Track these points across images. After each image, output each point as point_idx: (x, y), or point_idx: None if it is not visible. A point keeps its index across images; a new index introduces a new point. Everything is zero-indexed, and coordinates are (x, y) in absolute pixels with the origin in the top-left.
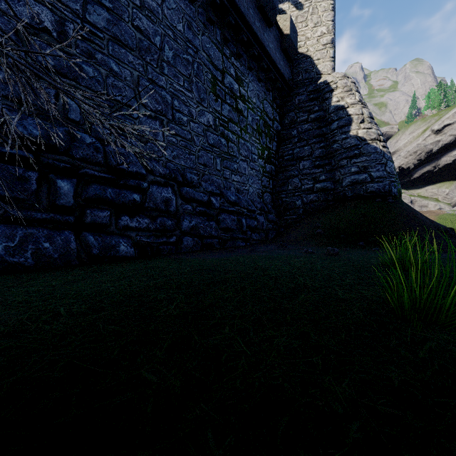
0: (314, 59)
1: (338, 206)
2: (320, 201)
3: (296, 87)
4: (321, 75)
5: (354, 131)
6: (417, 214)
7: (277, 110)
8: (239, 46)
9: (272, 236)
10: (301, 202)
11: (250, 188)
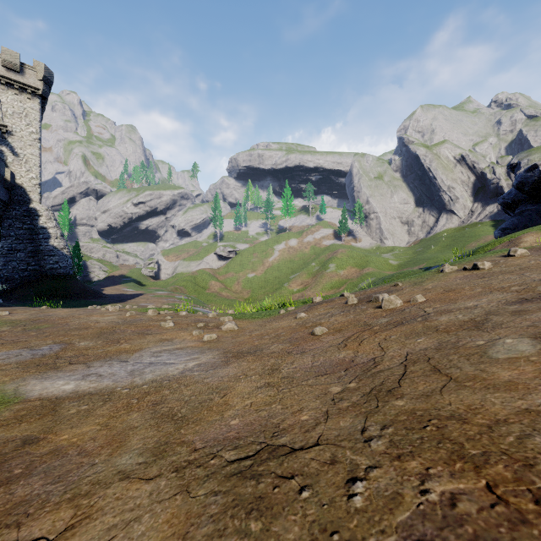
0: (27, 190)
1: (43, 280)
2: (32, 276)
3: (13, 203)
4: (32, 201)
5: (52, 243)
6: (78, 284)
7: None
8: None
9: None
10: (19, 276)
11: None
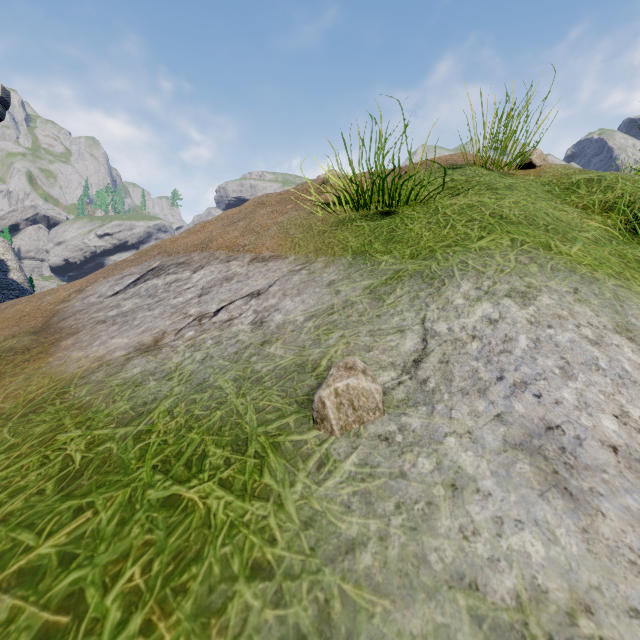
0: None
1: None
2: None
3: None
4: None
5: (11, 276)
6: None
7: None
8: None
9: None
10: None
11: None
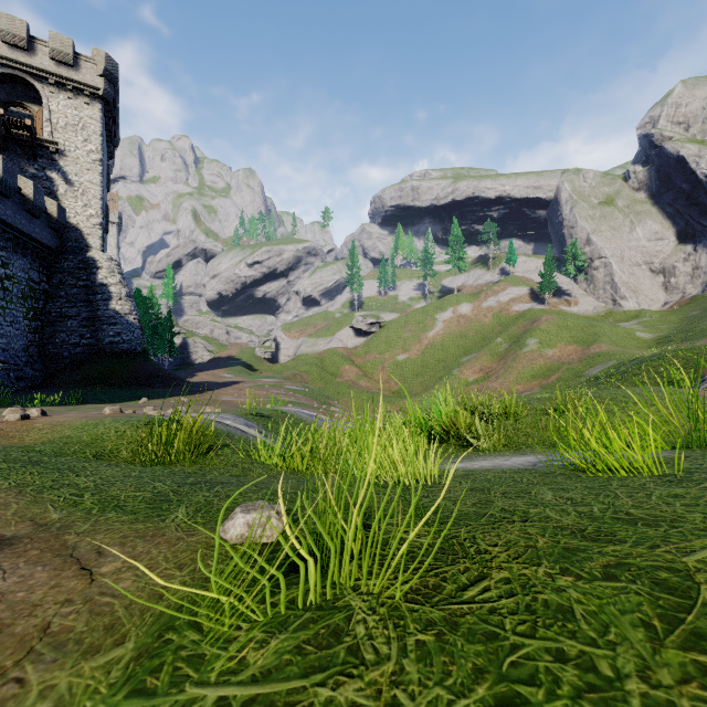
0: (84, 233)
1: (99, 359)
2: (87, 353)
3: (66, 251)
4: (91, 248)
5: (114, 306)
6: (146, 365)
7: (45, 272)
8: (6, 242)
9: (39, 383)
10: (69, 354)
11: (16, 345)
